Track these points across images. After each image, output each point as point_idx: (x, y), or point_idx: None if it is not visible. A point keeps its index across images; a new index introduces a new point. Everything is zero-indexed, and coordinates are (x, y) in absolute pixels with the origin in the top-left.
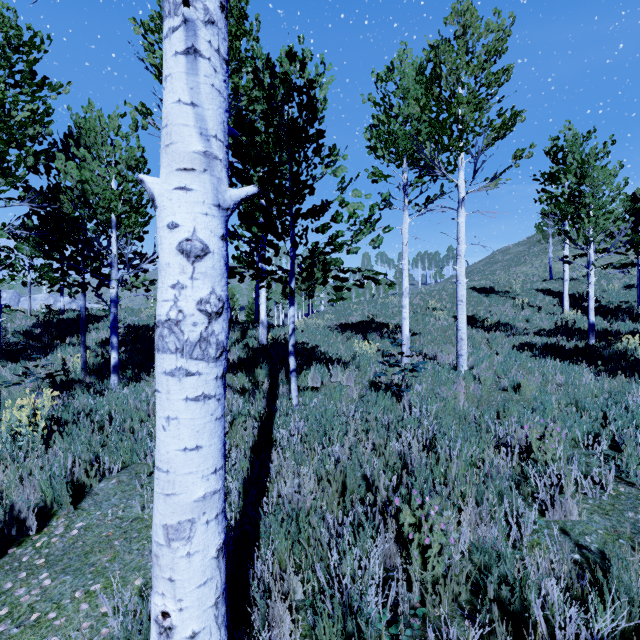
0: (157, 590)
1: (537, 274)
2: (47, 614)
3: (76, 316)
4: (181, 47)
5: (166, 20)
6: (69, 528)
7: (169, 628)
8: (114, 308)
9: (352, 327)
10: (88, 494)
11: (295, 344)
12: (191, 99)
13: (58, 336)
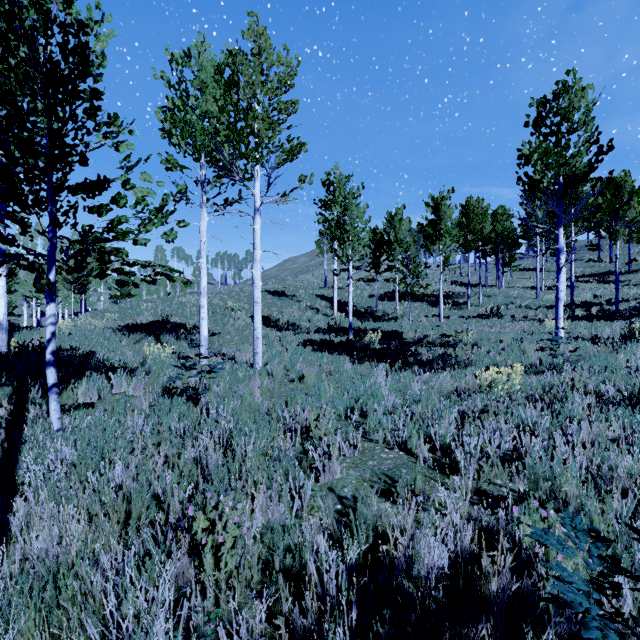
0: None
1: (317, 282)
2: None
3: None
4: None
5: None
6: None
7: None
8: None
9: (142, 328)
10: None
11: (58, 351)
12: None
13: None
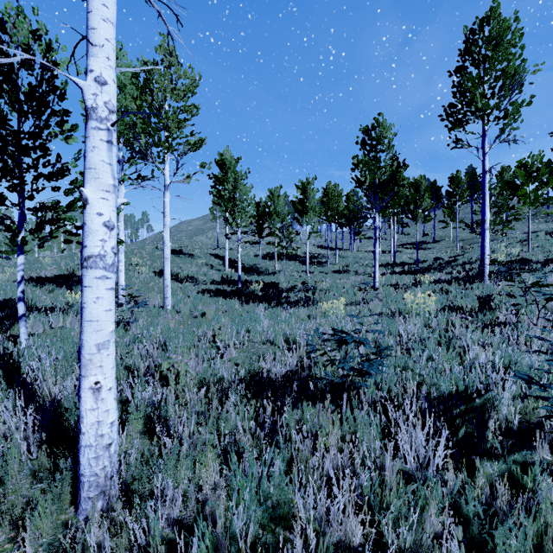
0: (91, 374)
1: (210, 243)
2: None
3: None
4: (105, 139)
5: (94, 121)
6: None
7: (100, 388)
8: None
9: (49, 281)
10: None
11: None
12: (110, 162)
13: None
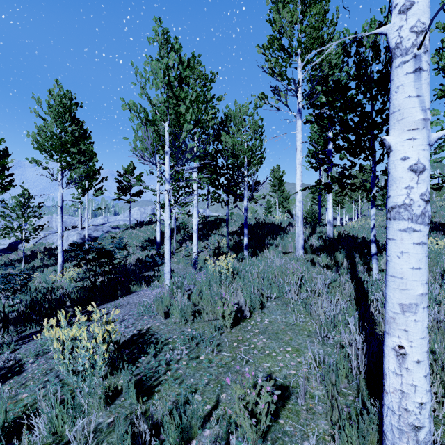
0: (394, 334)
1: None
2: (271, 353)
3: (214, 219)
4: (411, 70)
5: (397, 59)
6: (262, 320)
7: (403, 354)
8: (245, 213)
9: None
10: (264, 306)
11: (356, 238)
12: (417, 94)
13: (209, 229)
